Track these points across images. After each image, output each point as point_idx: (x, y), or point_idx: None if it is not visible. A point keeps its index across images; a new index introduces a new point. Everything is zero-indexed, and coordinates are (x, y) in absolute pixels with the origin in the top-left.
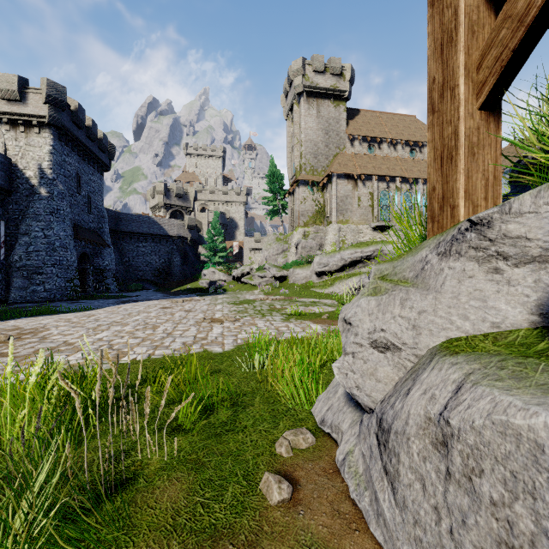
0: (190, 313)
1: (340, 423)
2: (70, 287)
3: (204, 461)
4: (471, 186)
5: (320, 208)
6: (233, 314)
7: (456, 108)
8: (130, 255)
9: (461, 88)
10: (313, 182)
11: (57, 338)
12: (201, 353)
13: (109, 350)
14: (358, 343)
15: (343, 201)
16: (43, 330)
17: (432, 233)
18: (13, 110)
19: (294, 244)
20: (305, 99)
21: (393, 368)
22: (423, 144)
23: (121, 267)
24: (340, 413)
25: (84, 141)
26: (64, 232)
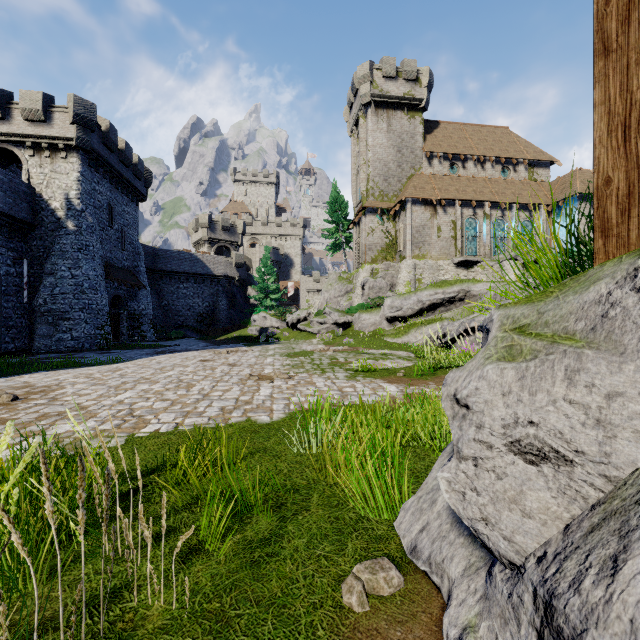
0: (235, 368)
1: (445, 561)
2: (101, 335)
3: (230, 617)
4: None
5: (391, 241)
6: (286, 369)
7: None
8: (170, 297)
9: None
10: (383, 209)
11: (70, 399)
12: (242, 424)
13: (128, 417)
14: (483, 442)
15: (419, 231)
16: (56, 389)
17: (604, 256)
18: (37, 132)
19: (360, 283)
20: (373, 111)
21: (557, 495)
22: (518, 161)
23: (159, 311)
24: (445, 544)
25: (117, 166)
26: (94, 272)
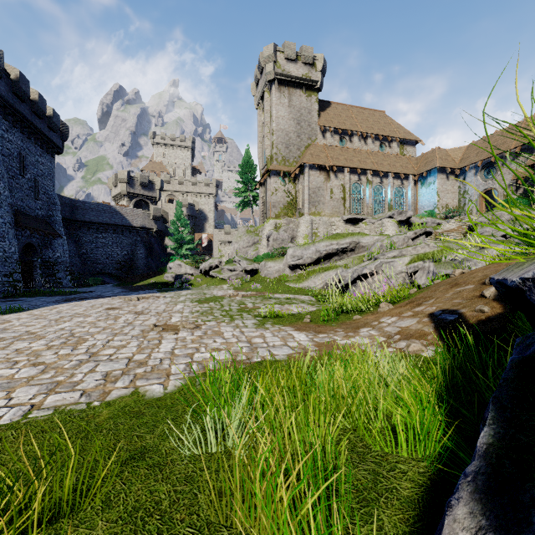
0: (140, 316)
1: None
2: (9, 283)
3: None
4: None
5: (292, 200)
6: (195, 317)
7: None
8: (88, 246)
9: None
10: (285, 172)
11: None
12: (124, 400)
13: None
14: None
15: (315, 192)
16: None
17: None
18: None
19: (265, 236)
20: (277, 87)
21: None
22: (392, 139)
23: (77, 259)
24: None
25: (29, 116)
26: (1, 219)
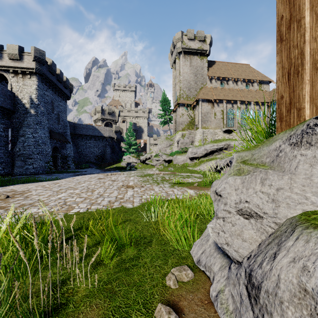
0: (115, 182)
1: (211, 265)
2: (47, 166)
3: (116, 290)
4: (314, 93)
5: (192, 120)
6: (140, 183)
7: (302, 34)
8: (82, 147)
9: (306, 19)
10: (187, 104)
11: (35, 197)
12: (119, 208)
13: (64, 205)
14: (227, 210)
15: (205, 115)
16: (27, 192)
17: (280, 130)
18: (15, 65)
19: (176, 141)
20: (183, 56)
21: (256, 231)
22: (253, 81)
23: (76, 154)
24: (212, 258)
25: (55, 82)
26: (44, 135)
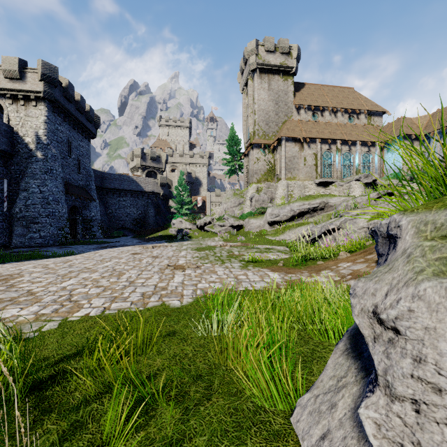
0: (157, 259)
1: None
2: (61, 234)
3: None
4: None
5: (271, 167)
6: (195, 260)
7: None
8: (113, 207)
9: None
10: (265, 145)
11: (24, 286)
12: (157, 308)
13: (66, 302)
14: (427, 382)
15: (291, 161)
16: (16, 277)
17: None
18: (14, 87)
19: (249, 197)
20: (258, 75)
21: None
22: (360, 111)
23: (105, 217)
24: None
25: (74, 112)
26: (56, 189)
